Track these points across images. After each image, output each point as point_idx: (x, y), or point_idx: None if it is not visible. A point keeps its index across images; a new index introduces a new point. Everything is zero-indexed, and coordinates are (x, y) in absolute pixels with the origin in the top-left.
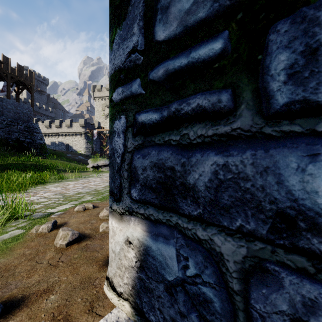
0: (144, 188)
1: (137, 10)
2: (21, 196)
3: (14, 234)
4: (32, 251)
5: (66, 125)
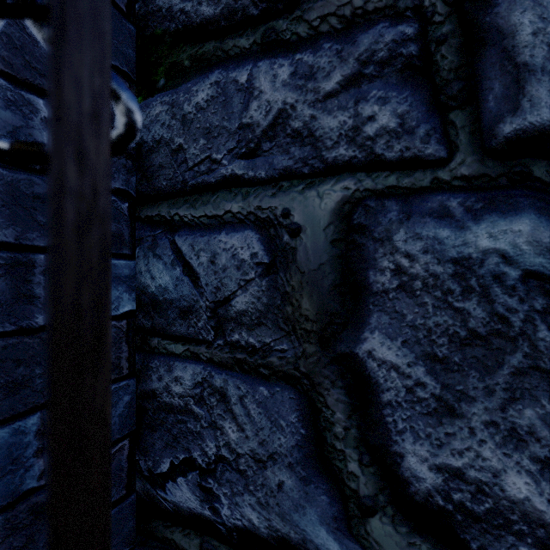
0: None
1: None
2: None
3: None
4: None
5: None
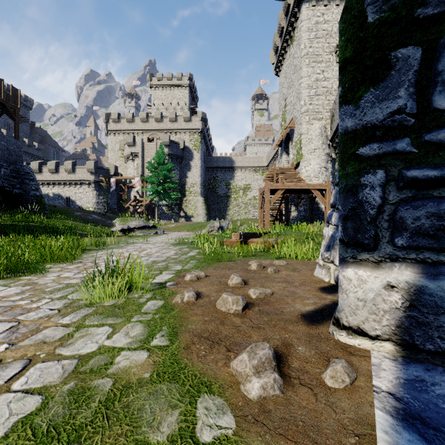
0: (416, 235)
1: (405, 77)
2: (82, 267)
3: (157, 304)
4: (211, 318)
5: (66, 169)
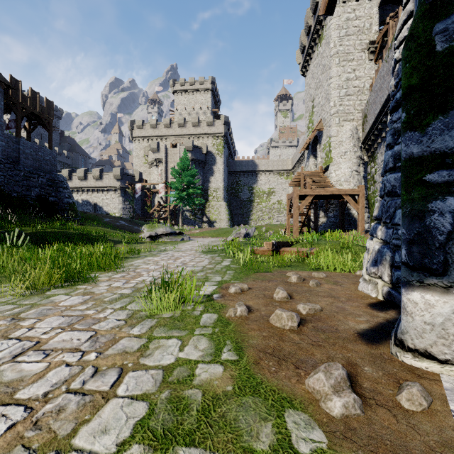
0: None
1: None
2: (126, 276)
3: (212, 317)
4: (269, 333)
5: (94, 176)
